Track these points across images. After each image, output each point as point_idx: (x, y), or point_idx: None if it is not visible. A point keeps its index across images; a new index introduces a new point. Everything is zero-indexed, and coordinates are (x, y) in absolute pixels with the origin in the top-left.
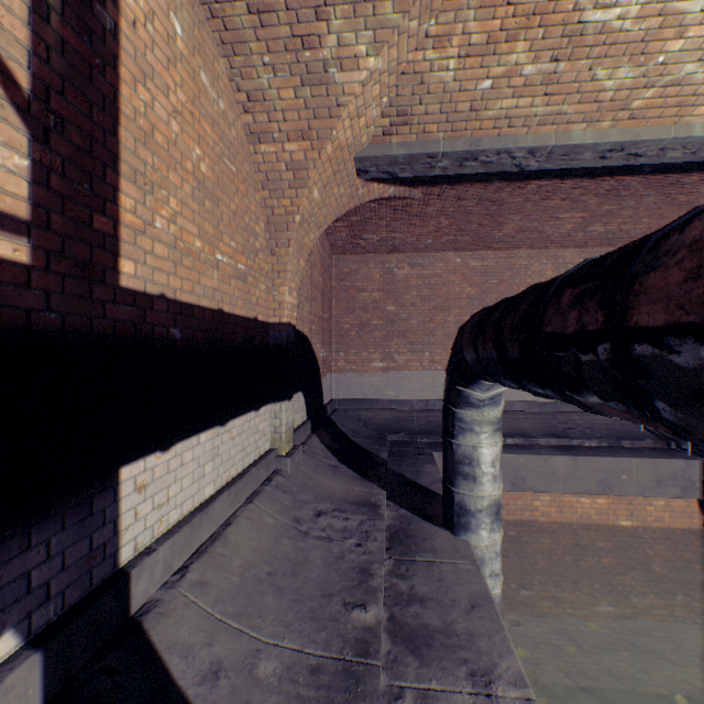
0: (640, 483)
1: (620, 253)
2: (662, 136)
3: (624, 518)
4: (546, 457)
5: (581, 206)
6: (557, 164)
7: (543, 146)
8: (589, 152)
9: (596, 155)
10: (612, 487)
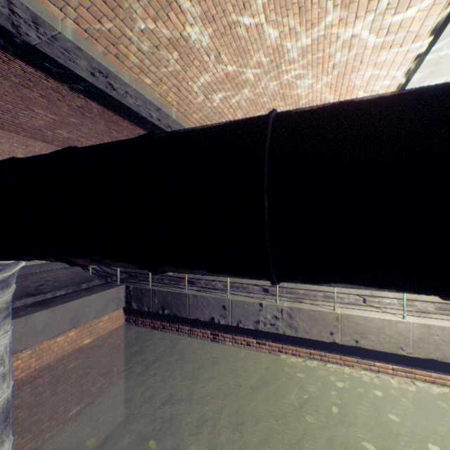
0: (97, 310)
1: (428, 91)
2: (131, 84)
3: (88, 338)
4: (28, 316)
5: (56, 109)
6: (57, 54)
7: (51, 26)
8: (86, 62)
9: (90, 69)
10: (81, 320)
